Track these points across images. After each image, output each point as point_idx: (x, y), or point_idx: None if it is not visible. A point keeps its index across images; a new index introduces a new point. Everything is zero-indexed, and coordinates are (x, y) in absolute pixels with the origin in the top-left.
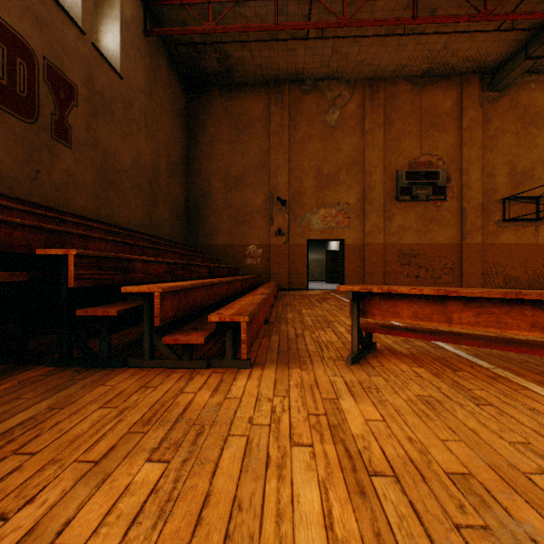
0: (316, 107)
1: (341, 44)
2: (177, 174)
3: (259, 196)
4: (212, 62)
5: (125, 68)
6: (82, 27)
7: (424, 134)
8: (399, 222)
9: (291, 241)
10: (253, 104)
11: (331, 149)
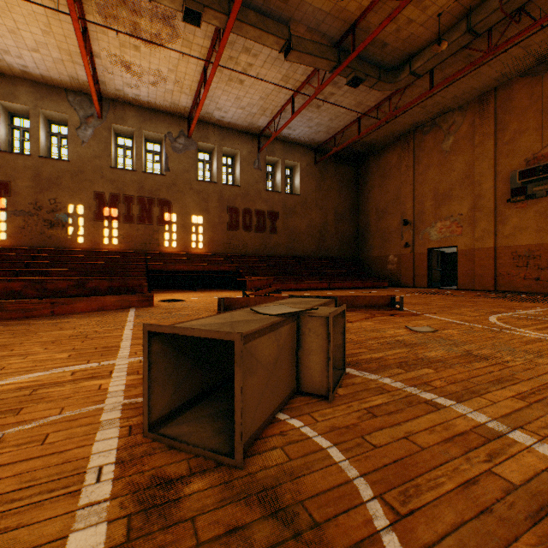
0: (433, 141)
1: (422, 103)
2: (344, 219)
3: (395, 220)
4: (359, 148)
5: (302, 189)
6: (281, 190)
7: (546, 123)
8: (513, 223)
9: (415, 251)
10: (391, 157)
11: (445, 171)
